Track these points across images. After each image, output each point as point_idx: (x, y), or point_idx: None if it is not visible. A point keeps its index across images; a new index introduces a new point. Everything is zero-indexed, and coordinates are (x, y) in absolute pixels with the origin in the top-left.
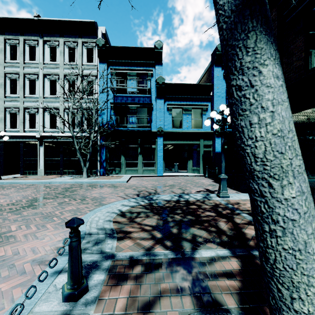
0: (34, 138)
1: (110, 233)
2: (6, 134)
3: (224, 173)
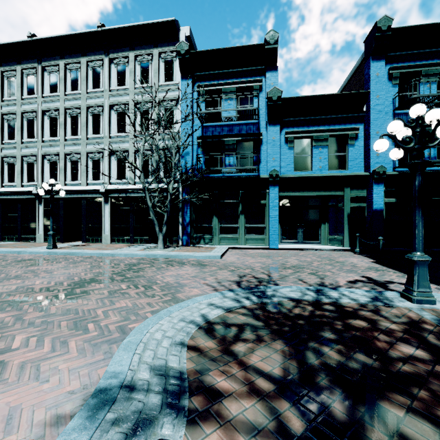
0: (98, 192)
1: (174, 392)
2: (66, 188)
3: (422, 249)
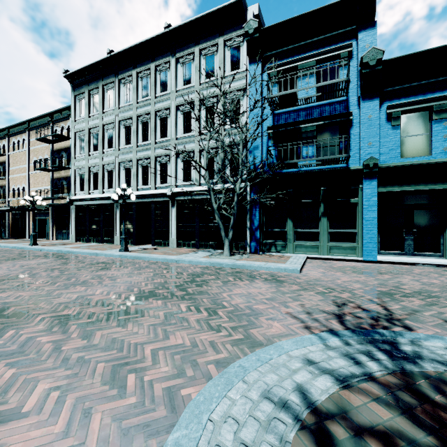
0: (165, 196)
1: None
2: (138, 193)
3: None
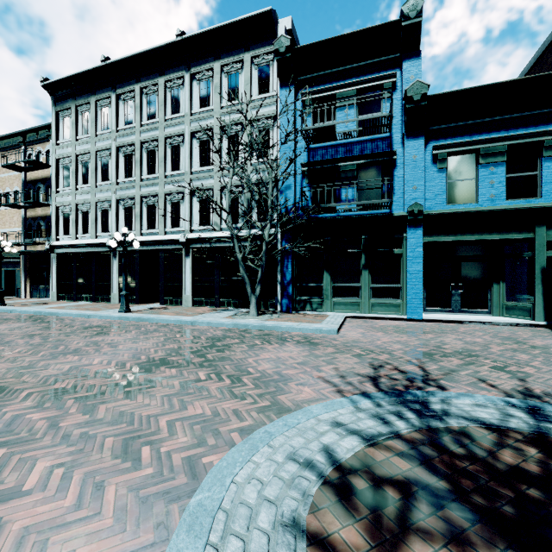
0: (177, 243)
1: None
2: (142, 238)
3: None
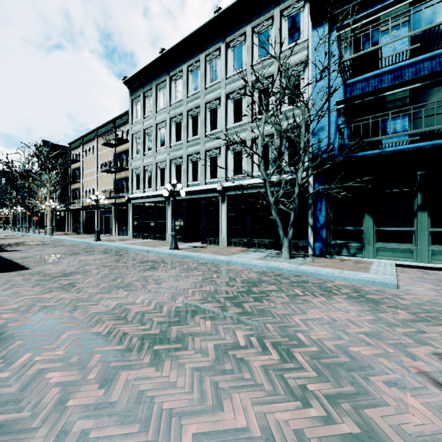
0: (215, 191)
1: None
2: (188, 189)
3: None
